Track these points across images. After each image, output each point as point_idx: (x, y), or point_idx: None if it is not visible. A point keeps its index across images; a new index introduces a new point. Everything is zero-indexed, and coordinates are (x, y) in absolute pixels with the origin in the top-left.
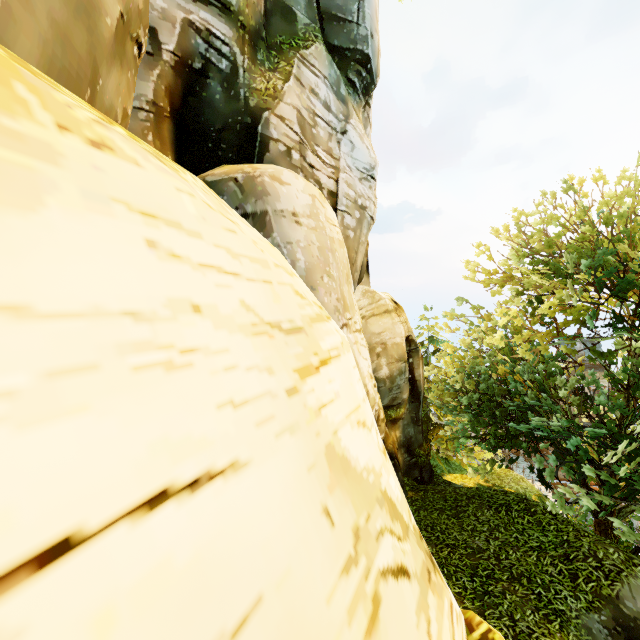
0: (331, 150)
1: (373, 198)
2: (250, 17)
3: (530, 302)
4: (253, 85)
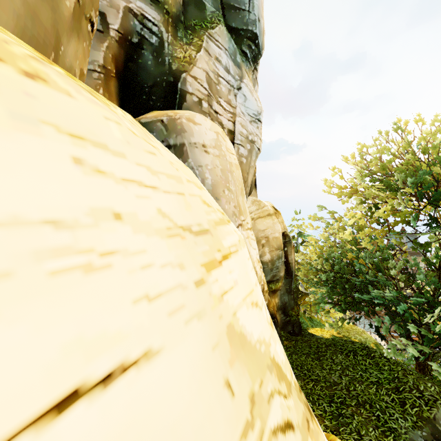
0: (230, 101)
1: (259, 135)
2: (172, 6)
3: (370, 208)
4: (175, 54)
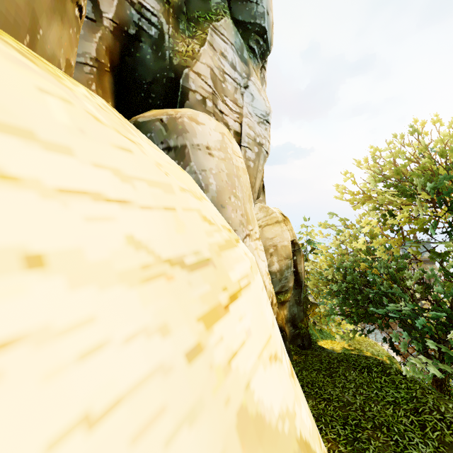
0: (236, 100)
1: (268, 137)
2: None
3: (383, 215)
4: (176, 48)
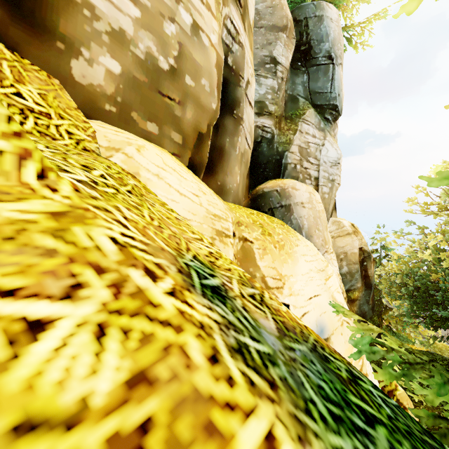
0: (315, 156)
1: (339, 173)
2: (279, 111)
3: None
4: (280, 141)
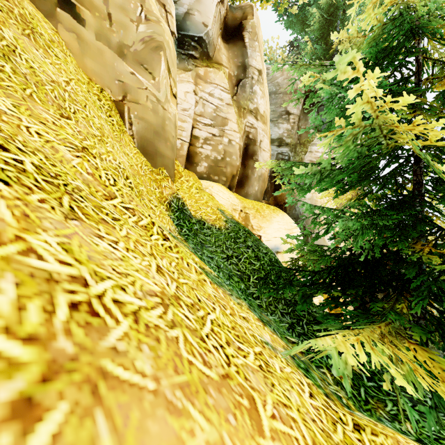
0: None
1: None
2: (294, 141)
3: None
4: (295, 160)
